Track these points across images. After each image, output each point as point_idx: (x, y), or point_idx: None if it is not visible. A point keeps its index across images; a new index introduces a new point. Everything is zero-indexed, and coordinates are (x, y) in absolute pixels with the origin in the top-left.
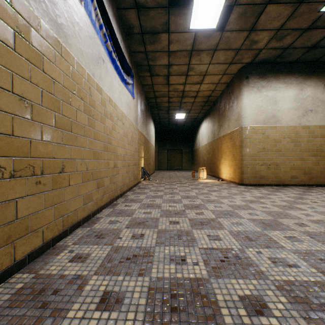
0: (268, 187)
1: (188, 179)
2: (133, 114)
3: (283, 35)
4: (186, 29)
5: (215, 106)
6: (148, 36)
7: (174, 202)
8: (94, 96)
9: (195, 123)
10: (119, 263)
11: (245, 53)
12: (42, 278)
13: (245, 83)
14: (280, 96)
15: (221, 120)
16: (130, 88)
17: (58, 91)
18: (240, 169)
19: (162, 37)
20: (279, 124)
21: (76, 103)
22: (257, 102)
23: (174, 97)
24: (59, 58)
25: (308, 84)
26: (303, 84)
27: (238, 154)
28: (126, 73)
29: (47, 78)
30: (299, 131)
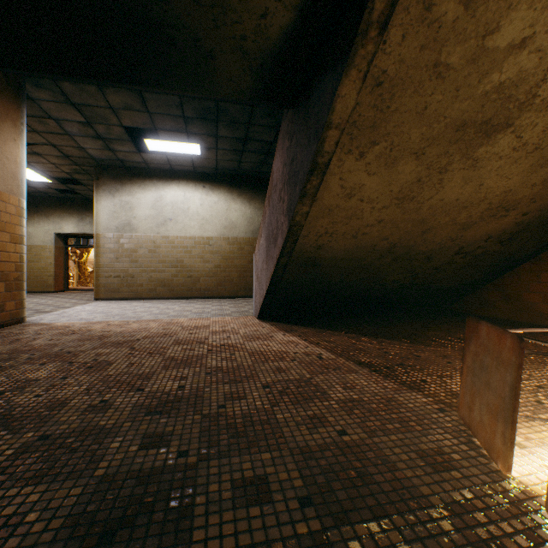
0: None
1: None
2: None
3: None
4: None
5: None
6: None
7: None
8: None
9: None
10: None
11: None
12: None
13: None
14: None
15: None
16: None
17: None
18: None
19: None
20: None
21: None
22: None
23: None
24: None
25: None
26: None
27: None
28: None
29: None
30: None
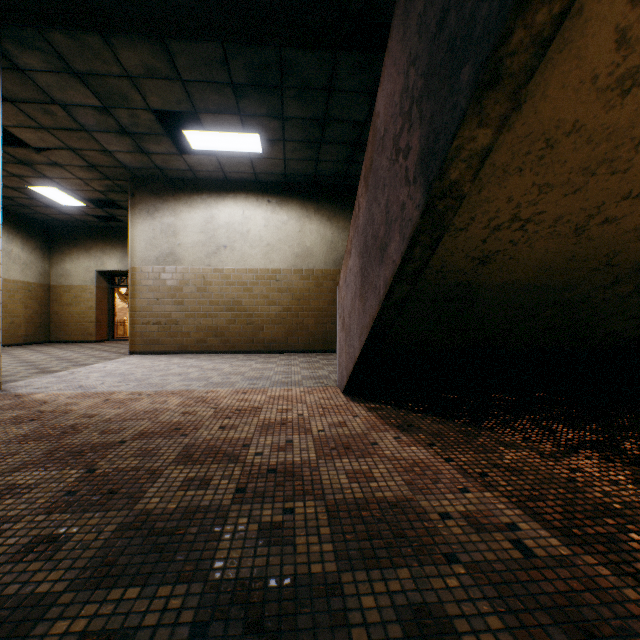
0: None
1: None
2: None
3: None
4: None
5: None
6: None
7: None
8: None
9: None
10: None
11: None
12: None
13: None
14: None
15: None
16: None
17: None
18: None
19: None
20: None
21: None
22: None
23: None
24: None
25: None
26: None
27: None
28: None
29: None
30: None
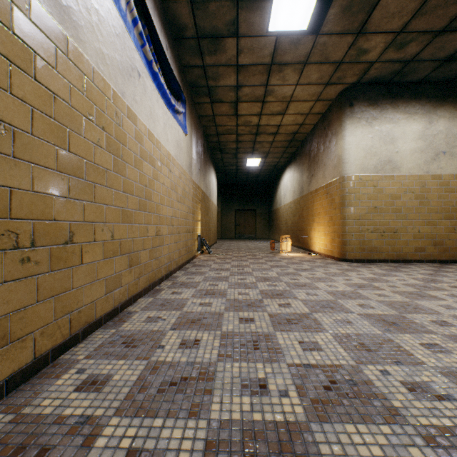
0: (382, 263)
1: (264, 252)
2: (185, 157)
3: (405, 41)
4: (262, 31)
5: (303, 147)
6: (207, 42)
7: (246, 288)
8: (123, 126)
9: (275, 172)
10: (157, 392)
11: (349, 68)
12: (25, 423)
13: (348, 113)
14: (398, 131)
15: (312, 167)
16: (180, 118)
17: (62, 113)
18: (341, 238)
19: (228, 43)
20: (398, 173)
21: (94, 134)
22: (366, 140)
23: (245, 135)
24: (63, 60)
25: (440, 114)
26: (433, 114)
27: (338, 215)
28: (175, 96)
29: (42, 90)
30: (427, 183)
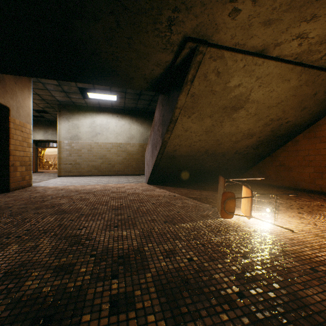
0: None
1: None
2: None
3: None
4: None
5: None
6: None
7: None
8: None
9: None
10: None
11: None
12: None
13: None
14: None
15: None
16: None
17: None
18: None
19: None
20: None
21: None
22: None
23: None
24: None
25: None
26: None
27: None
28: None
29: None
30: None
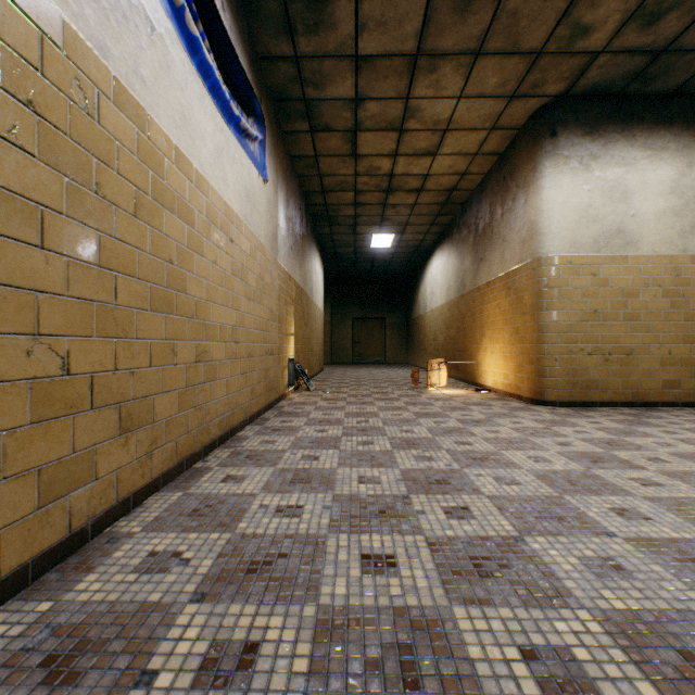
0: (609, 409)
1: (402, 386)
2: (263, 222)
3: (660, 8)
4: None
5: (465, 214)
6: (301, 5)
7: (373, 465)
8: (103, 120)
9: (416, 257)
10: None
11: (553, 66)
12: None
13: (549, 148)
14: (635, 180)
15: (481, 246)
16: (254, 149)
17: None
18: (535, 365)
19: (340, 9)
20: (634, 251)
21: None
22: (579, 195)
23: (370, 192)
24: None
25: None
26: (694, 151)
27: (529, 326)
28: (242, 104)
29: None
30: (683, 269)
